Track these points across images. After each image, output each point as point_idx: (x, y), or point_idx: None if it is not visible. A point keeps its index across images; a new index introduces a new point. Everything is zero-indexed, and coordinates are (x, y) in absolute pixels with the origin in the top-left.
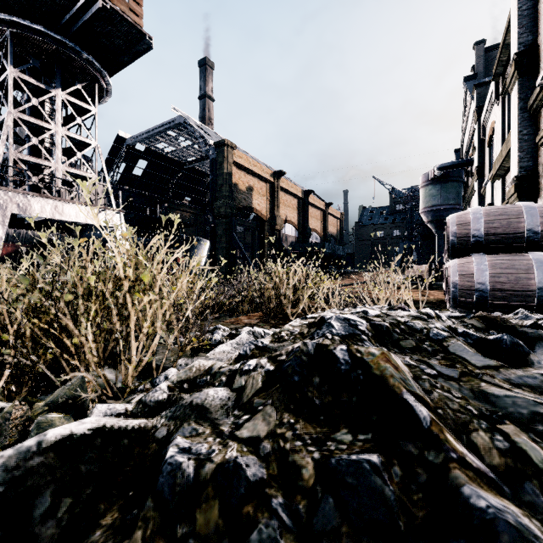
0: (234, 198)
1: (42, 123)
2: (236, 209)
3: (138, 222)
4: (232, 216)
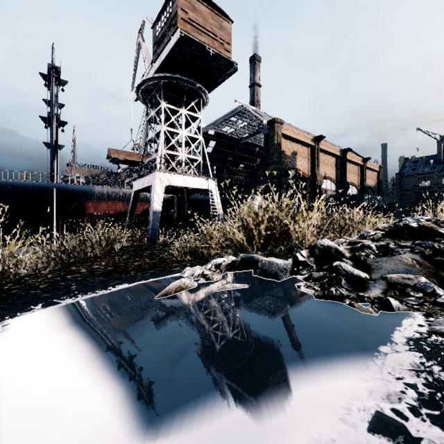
0: (282, 162)
1: (176, 130)
2: (283, 171)
3: None
4: (280, 177)
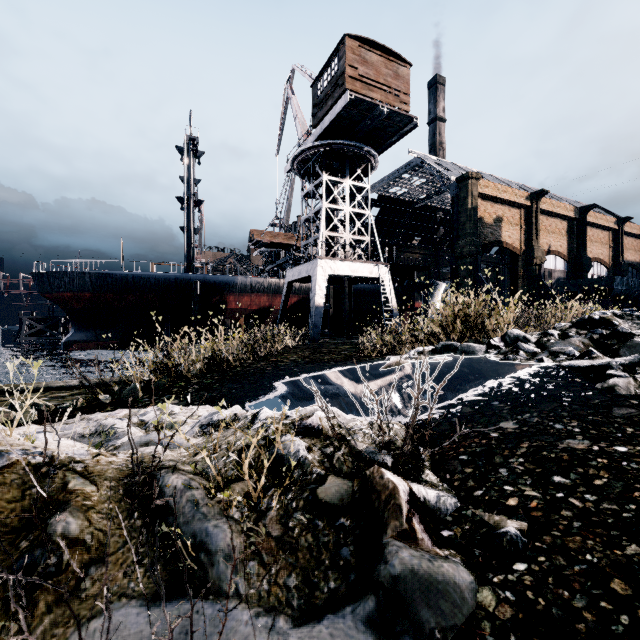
0: (479, 234)
1: (339, 207)
2: (481, 247)
3: None
4: (476, 255)
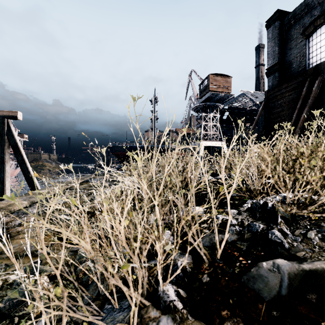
0: None
1: (208, 123)
2: None
3: (226, 140)
4: None
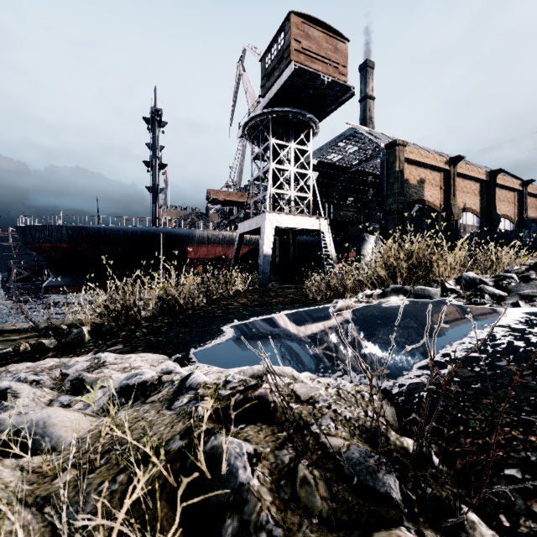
0: (405, 193)
1: (285, 167)
2: (407, 204)
3: None
4: (403, 211)
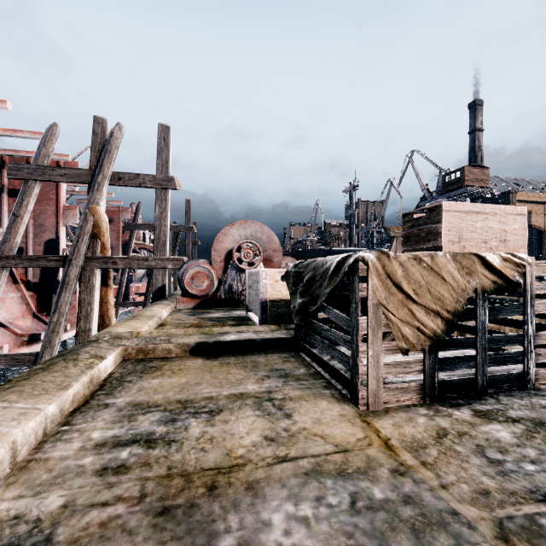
0: None
1: None
2: None
3: None
4: None
